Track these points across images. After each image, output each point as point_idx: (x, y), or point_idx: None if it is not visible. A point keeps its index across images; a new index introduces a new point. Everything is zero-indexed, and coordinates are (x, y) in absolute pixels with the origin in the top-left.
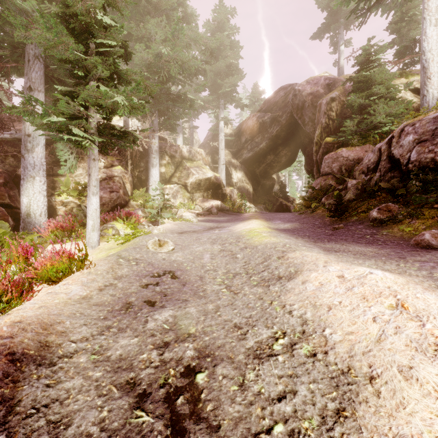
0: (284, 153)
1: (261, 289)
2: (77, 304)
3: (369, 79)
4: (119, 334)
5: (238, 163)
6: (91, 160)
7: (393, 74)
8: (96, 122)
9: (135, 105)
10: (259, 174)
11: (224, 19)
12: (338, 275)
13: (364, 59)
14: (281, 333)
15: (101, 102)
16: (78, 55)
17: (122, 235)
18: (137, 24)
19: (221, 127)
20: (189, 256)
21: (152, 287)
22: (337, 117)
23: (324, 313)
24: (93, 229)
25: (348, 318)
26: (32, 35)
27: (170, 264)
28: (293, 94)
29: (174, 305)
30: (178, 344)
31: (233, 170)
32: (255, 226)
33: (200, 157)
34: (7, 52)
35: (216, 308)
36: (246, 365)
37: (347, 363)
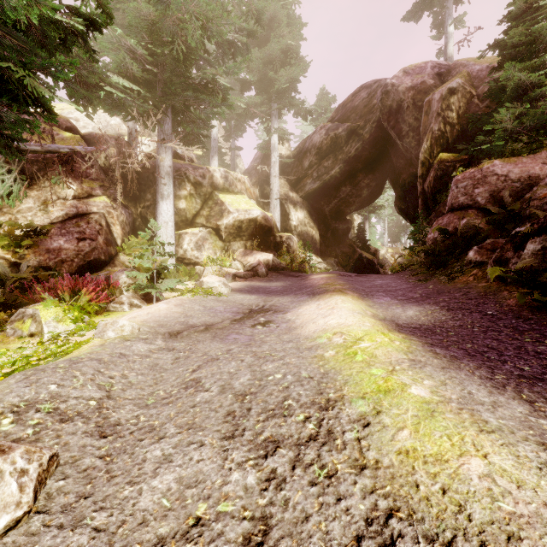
0: (366, 183)
1: None
2: None
3: (536, 39)
4: None
5: (299, 198)
6: None
7: None
8: None
9: None
10: (329, 213)
11: None
12: None
13: (523, 7)
14: None
15: None
16: None
17: (47, 337)
18: None
19: (274, 144)
20: None
21: None
22: (460, 119)
23: None
24: None
25: None
26: None
27: None
28: (383, 91)
29: None
30: None
31: (292, 208)
32: (353, 325)
33: (242, 186)
34: None
35: None
36: None
37: None
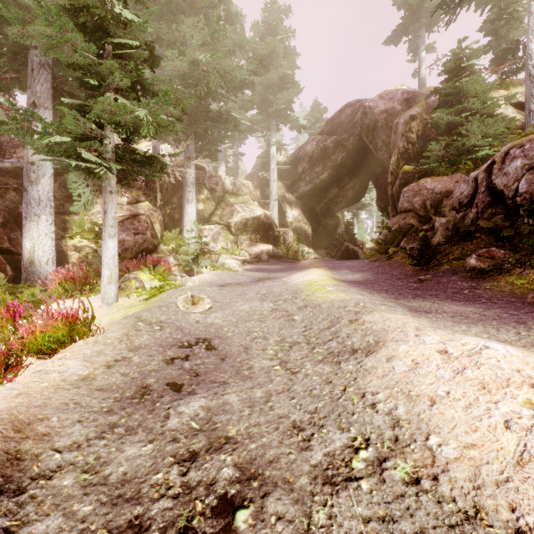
0: (351, 186)
1: (328, 367)
2: (73, 389)
3: (460, 90)
4: (126, 437)
5: (294, 199)
6: (107, 193)
7: (491, 84)
8: (114, 145)
9: (162, 122)
10: (320, 211)
11: (276, 20)
12: (439, 349)
13: (453, 66)
14: (362, 440)
15: (119, 118)
16: (89, 58)
17: (147, 289)
18: (169, 26)
19: (273, 154)
20: (231, 318)
21: (179, 362)
22: (418, 140)
23: (424, 410)
24: (109, 281)
25: (464, 420)
26: (31, 33)
27: (205, 329)
28: (362, 112)
29: (207, 390)
30: (210, 456)
31: (288, 207)
32: (317, 278)
33: (247, 190)
34: (6, 59)
35: (266, 396)
36: (311, 495)
37: (472, 499)
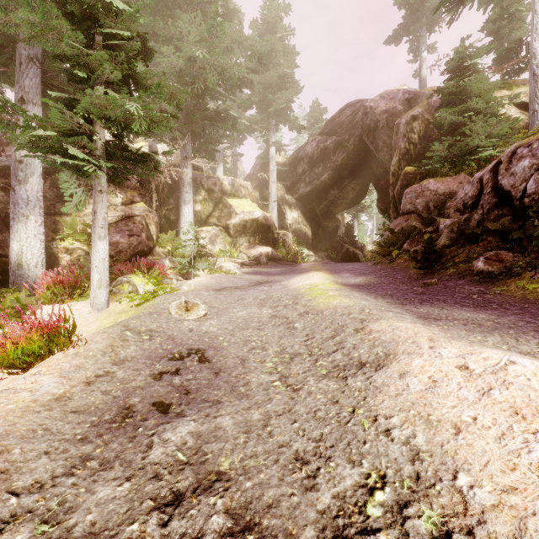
0: (351, 187)
1: (334, 383)
2: (44, 412)
3: (464, 89)
4: (100, 473)
5: (293, 200)
6: (97, 192)
7: (495, 83)
8: (104, 142)
9: (155, 118)
10: (320, 213)
11: (275, 17)
12: (458, 365)
13: (456, 65)
14: (377, 477)
15: (109, 113)
16: (77, 48)
17: (141, 293)
18: (165, 21)
19: (272, 154)
20: (227, 326)
21: (168, 376)
22: (420, 140)
23: (448, 439)
24: (99, 285)
25: (498, 455)
26: (14, 21)
27: (198, 338)
28: (363, 112)
29: (198, 412)
30: (197, 498)
31: (287, 209)
32: (318, 281)
33: (246, 191)
34: None
35: (265, 419)
36: None
37: None
